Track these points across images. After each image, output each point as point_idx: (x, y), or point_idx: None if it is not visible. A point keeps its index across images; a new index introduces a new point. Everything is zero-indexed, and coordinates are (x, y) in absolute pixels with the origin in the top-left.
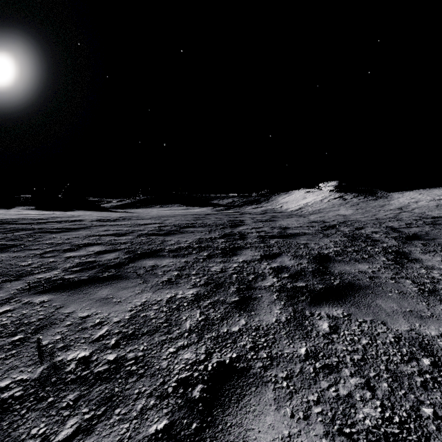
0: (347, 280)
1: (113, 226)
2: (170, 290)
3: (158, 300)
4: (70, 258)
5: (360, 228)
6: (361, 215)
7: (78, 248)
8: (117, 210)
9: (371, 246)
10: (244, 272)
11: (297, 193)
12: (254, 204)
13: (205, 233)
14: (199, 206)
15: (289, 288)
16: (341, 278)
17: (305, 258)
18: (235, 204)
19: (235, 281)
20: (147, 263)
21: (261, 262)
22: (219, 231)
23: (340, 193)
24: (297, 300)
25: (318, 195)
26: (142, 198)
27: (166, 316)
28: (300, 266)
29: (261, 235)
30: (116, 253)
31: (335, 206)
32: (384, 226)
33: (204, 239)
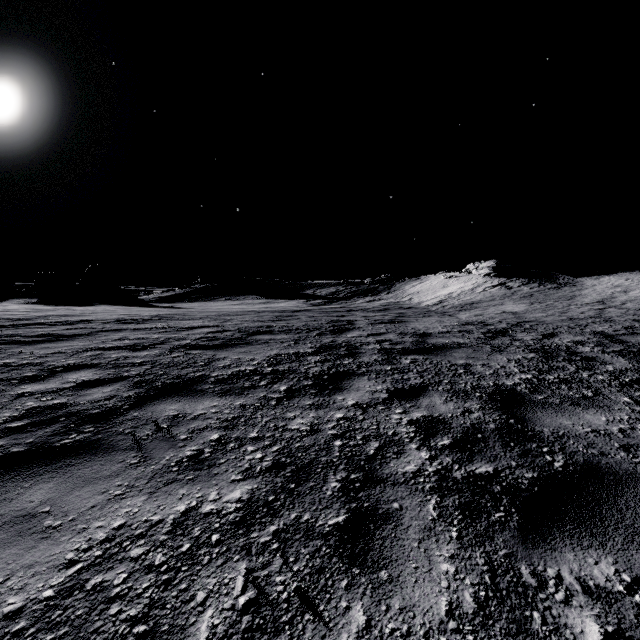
0: (579, 454)
1: (136, 332)
2: (190, 487)
3: (152, 523)
4: (20, 398)
5: (550, 336)
6: (542, 312)
7: (50, 374)
8: (160, 305)
9: (587, 370)
10: (357, 433)
11: (433, 279)
12: (368, 296)
13: (288, 343)
14: (286, 299)
15: (460, 480)
16: (564, 450)
17: (474, 398)
18: (340, 296)
19: (338, 459)
20: (165, 409)
21: (390, 406)
22: (313, 341)
23: (500, 279)
24: (487, 521)
25: (466, 281)
26: (201, 286)
27: (152, 589)
28: (469, 416)
29: (384, 347)
30: (115, 385)
31: (495, 298)
32: (589, 331)
33: (284, 356)
